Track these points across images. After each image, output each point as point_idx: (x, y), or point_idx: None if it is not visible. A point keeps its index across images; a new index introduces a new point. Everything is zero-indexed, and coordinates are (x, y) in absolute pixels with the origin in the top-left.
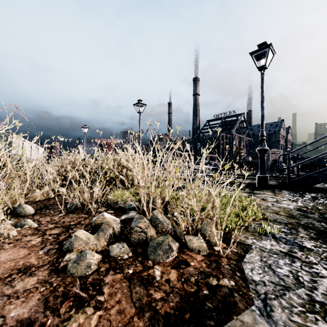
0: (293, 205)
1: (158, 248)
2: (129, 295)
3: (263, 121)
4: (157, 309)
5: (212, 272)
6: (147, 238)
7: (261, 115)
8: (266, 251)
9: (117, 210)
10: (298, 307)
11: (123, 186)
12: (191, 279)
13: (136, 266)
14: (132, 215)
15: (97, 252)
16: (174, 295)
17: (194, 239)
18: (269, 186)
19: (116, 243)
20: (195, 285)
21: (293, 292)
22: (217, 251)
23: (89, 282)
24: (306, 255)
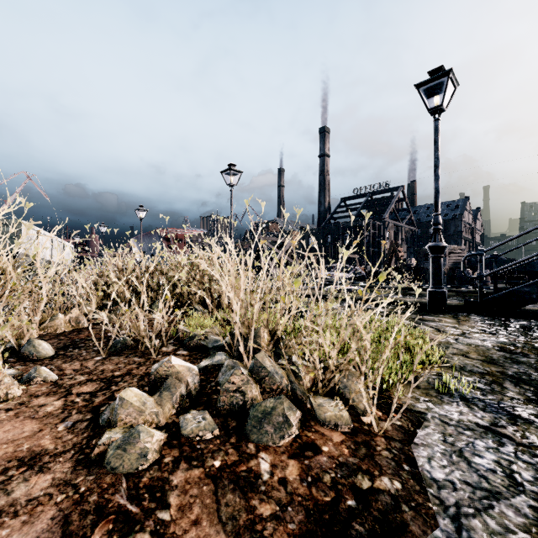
0: (491, 341)
1: (265, 420)
2: (215, 509)
3: (439, 200)
4: (265, 537)
5: (360, 464)
6: (246, 402)
7: (434, 189)
8: (452, 424)
9: (194, 350)
10: (518, 533)
11: (204, 308)
12: (324, 478)
13: (226, 455)
14: (219, 360)
15: (158, 427)
16: (295, 509)
17: (328, 405)
18: (448, 308)
19: (191, 411)
20: (332, 490)
21: (505, 502)
22: (368, 425)
23: (144, 485)
24: (522, 432)
